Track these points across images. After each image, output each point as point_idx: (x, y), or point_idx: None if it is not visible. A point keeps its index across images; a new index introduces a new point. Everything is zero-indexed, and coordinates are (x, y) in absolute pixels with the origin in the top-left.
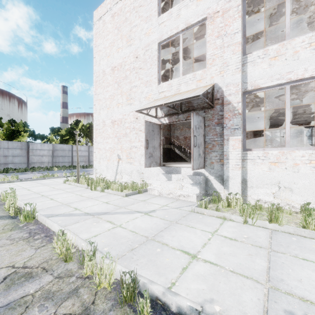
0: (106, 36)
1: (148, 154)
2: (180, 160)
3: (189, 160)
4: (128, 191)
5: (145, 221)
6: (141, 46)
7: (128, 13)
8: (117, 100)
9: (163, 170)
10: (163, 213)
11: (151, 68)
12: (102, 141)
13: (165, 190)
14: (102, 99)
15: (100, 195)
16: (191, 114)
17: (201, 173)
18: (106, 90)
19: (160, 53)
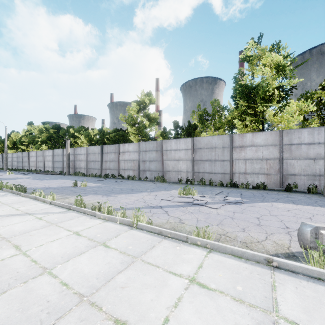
0: None
1: None
2: None
3: None
4: None
5: None
6: None
7: None
8: None
9: None
10: None
11: None
12: None
13: None
14: None
15: None
16: None
17: None
18: None
19: None
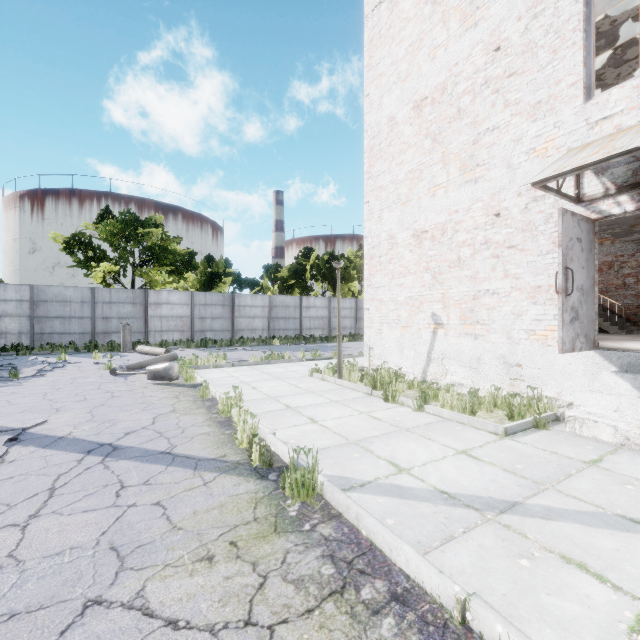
0: (397, 34)
1: (568, 311)
2: None
3: (615, 329)
4: (489, 416)
5: None
6: (512, 13)
7: None
8: (430, 178)
9: (608, 361)
10: None
11: (554, 60)
12: (386, 282)
13: None
14: (386, 186)
15: (421, 420)
16: None
17: None
18: (397, 163)
19: (591, 4)
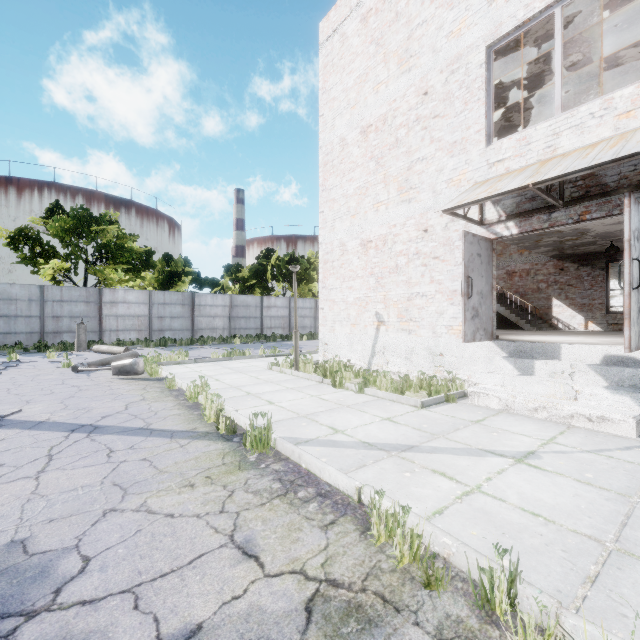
0: (347, 65)
1: (470, 310)
2: (497, 325)
3: (528, 326)
4: (415, 395)
5: (537, 483)
6: (436, 66)
7: (402, 0)
8: (374, 195)
9: (501, 349)
10: (570, 465)
11: (465, 110)
12: (338, 284)
13: (522, 399)
14: (338, 199)
15: (360, 399)
16: (595, 207)
17: (633, 360)
18: (347, 179)
19: (490, 70)
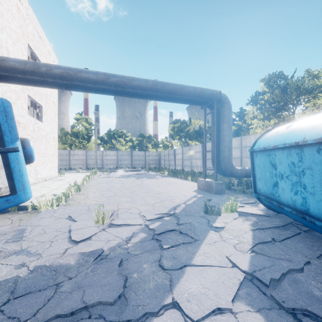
0: None
1: None
2: None
3: None
4: None
5: None
6: None
7: None
8: None
9: None
10: None
11: None
12: None
13: None
14: None
15: None
16: None
17: None
18: None
19: None
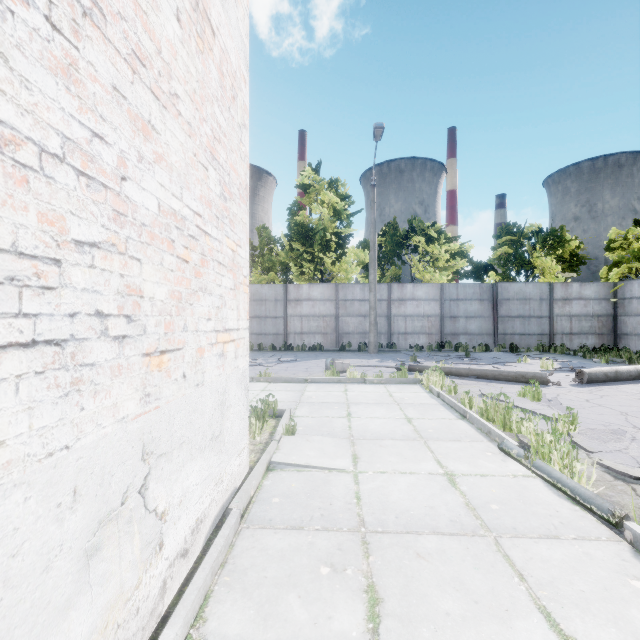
0: None
1: None
2: None
3: None
4: None
5: None
6: None
7: None
8: None
9: None
10: None
11: None
12: None
13: None
14: None
15: None
16: None
17: None
18: None
19: None
